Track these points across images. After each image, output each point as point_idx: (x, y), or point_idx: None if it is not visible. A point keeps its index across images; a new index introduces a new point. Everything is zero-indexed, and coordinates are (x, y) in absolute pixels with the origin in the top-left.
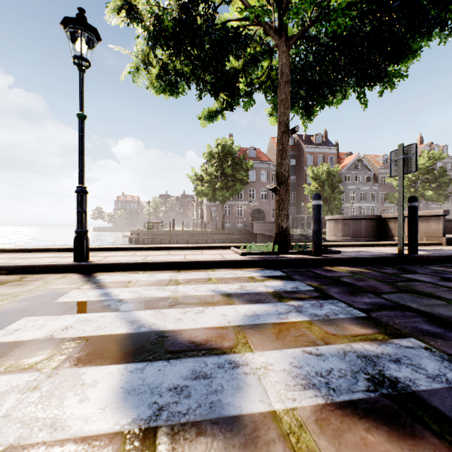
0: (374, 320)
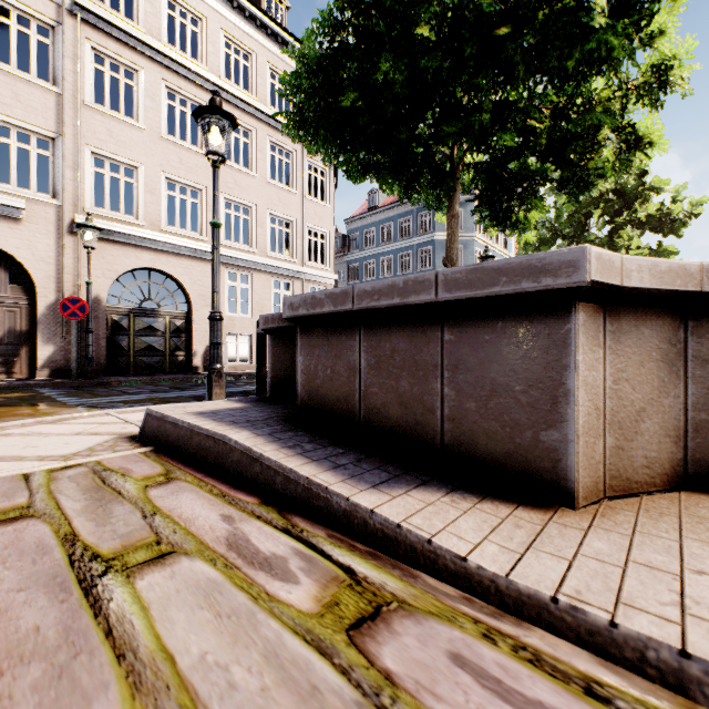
0: None
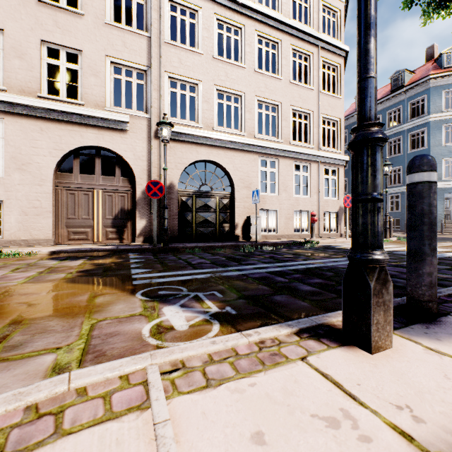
0: None
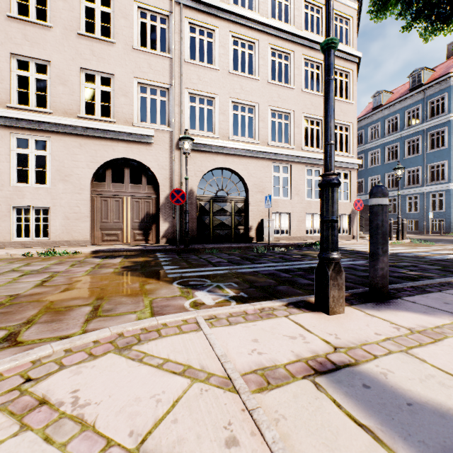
0: (420, 256)
